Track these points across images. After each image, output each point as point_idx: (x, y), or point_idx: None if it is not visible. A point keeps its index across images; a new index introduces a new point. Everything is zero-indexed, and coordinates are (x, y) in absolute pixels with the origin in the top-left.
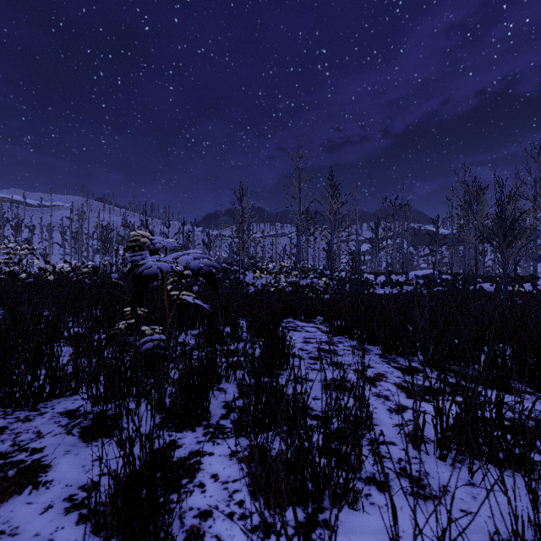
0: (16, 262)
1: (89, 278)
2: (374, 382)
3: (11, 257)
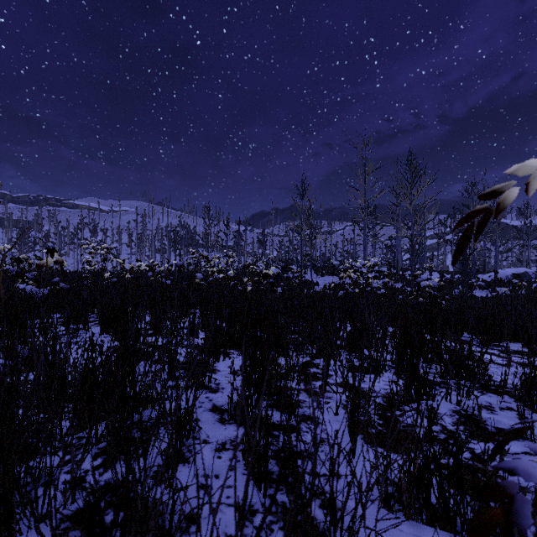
0: (97, 261)
1: (165, 277)
2: None
3: (92, 256)
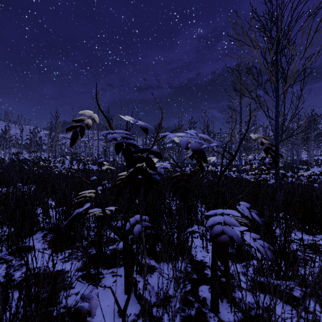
0: None
1: None
2: None
3: None
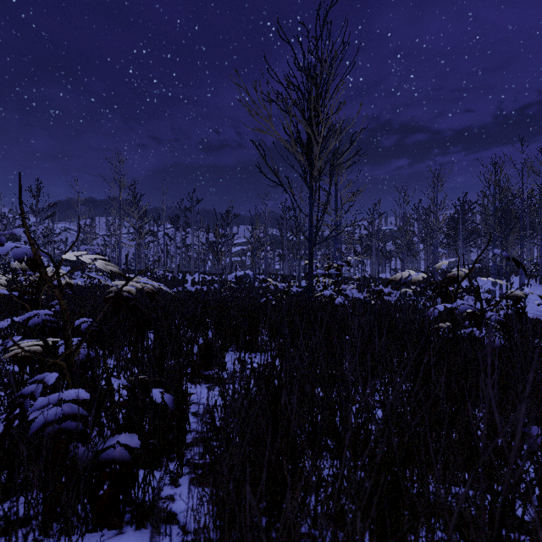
0: None
1: None
2: None
3: None
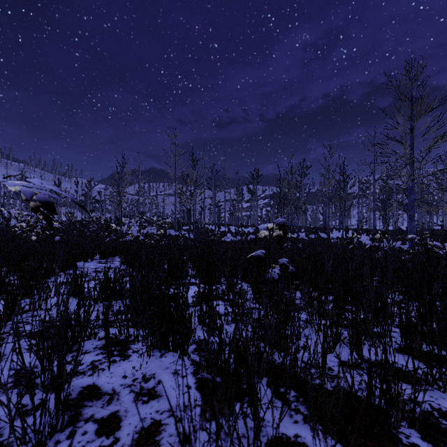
0: None
1: None
2: (90, 281)
3: None
